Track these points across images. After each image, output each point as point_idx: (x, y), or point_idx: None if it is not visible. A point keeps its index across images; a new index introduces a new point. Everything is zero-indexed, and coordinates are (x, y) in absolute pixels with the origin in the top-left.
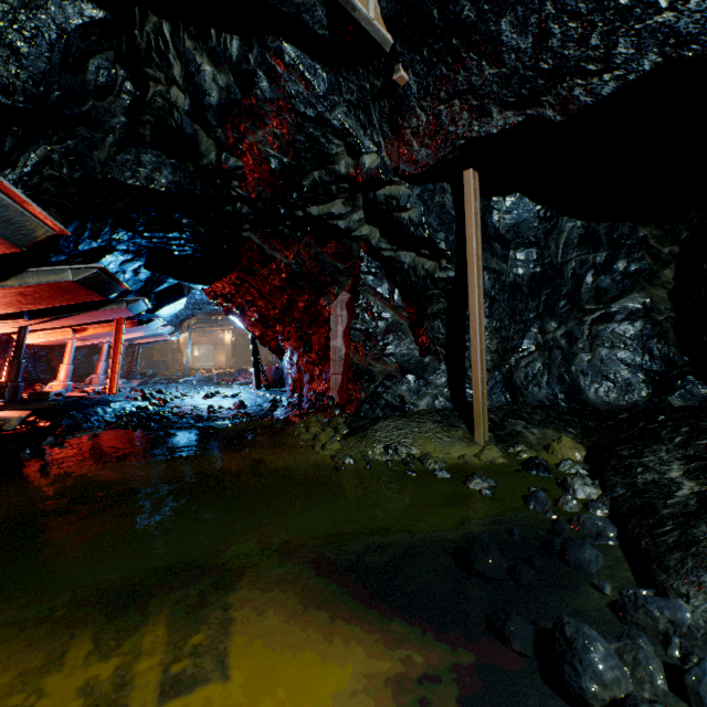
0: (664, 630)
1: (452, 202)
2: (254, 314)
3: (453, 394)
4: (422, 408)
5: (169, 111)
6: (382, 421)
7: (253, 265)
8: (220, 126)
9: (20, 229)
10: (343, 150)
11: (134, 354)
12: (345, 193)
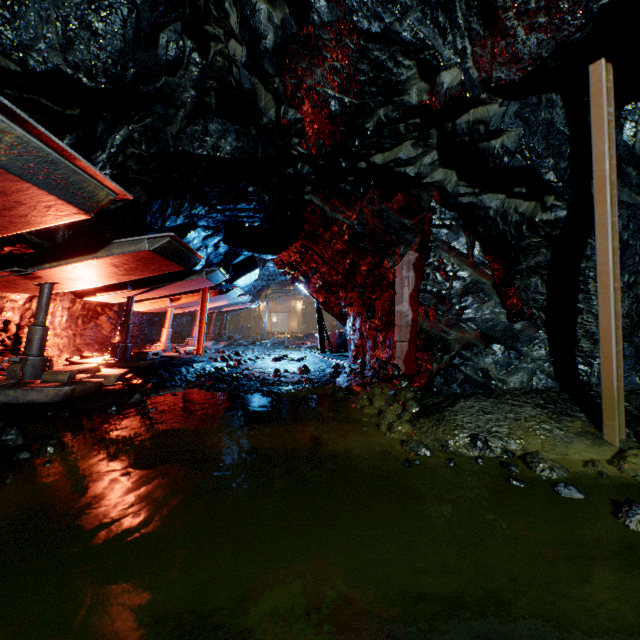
0: None
1: (564, 118)
2: (318, 280)
3: (558, 371)
4: (513, 385)
5: (228, 68)
6: (463, 400)
7: (315, 230)
8: (277, 74)
9: (80, 191)
10: (414, 73)
11: (223, 320)
12: (415, 132)
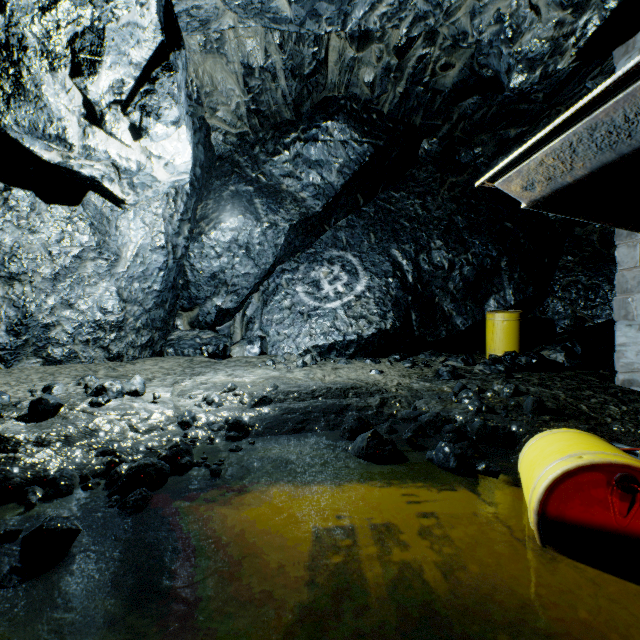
0: (79, 477)
1: None
2: None
3: None
4: None
5: None
6: None
7: None
8: None
9: None
10: None
11: None
12: None
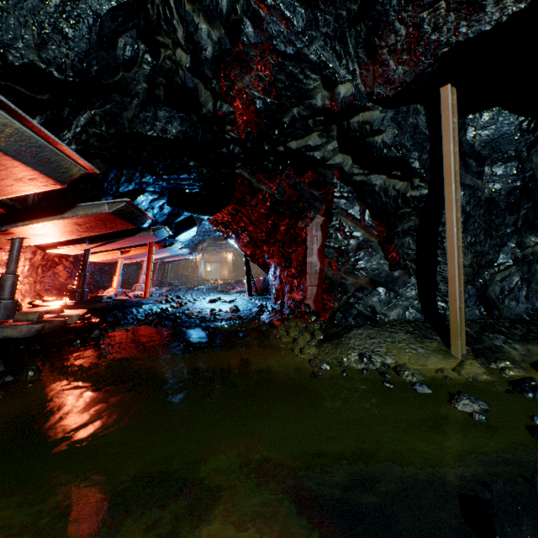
0: None
1: (425, 122)
2: (246, 237)
3: (423, 306)
4: (392, 318)
5: (175, 70)
6: (355, 329)
7: (244, 197)
8: (214, 77)
9: (58, 167)
10: (319, 84)
11: (165, 269)
12: (320, 126)
